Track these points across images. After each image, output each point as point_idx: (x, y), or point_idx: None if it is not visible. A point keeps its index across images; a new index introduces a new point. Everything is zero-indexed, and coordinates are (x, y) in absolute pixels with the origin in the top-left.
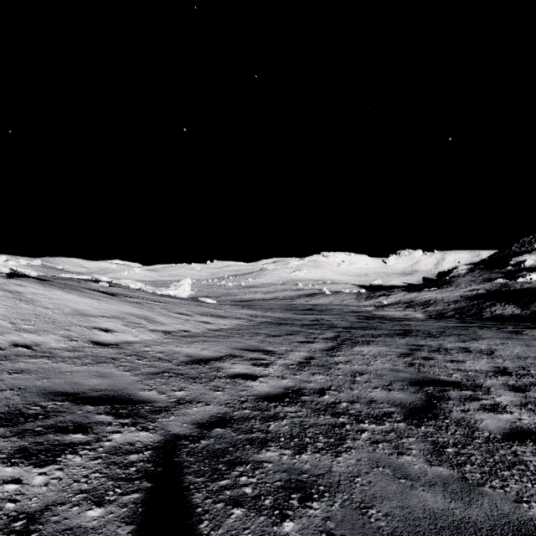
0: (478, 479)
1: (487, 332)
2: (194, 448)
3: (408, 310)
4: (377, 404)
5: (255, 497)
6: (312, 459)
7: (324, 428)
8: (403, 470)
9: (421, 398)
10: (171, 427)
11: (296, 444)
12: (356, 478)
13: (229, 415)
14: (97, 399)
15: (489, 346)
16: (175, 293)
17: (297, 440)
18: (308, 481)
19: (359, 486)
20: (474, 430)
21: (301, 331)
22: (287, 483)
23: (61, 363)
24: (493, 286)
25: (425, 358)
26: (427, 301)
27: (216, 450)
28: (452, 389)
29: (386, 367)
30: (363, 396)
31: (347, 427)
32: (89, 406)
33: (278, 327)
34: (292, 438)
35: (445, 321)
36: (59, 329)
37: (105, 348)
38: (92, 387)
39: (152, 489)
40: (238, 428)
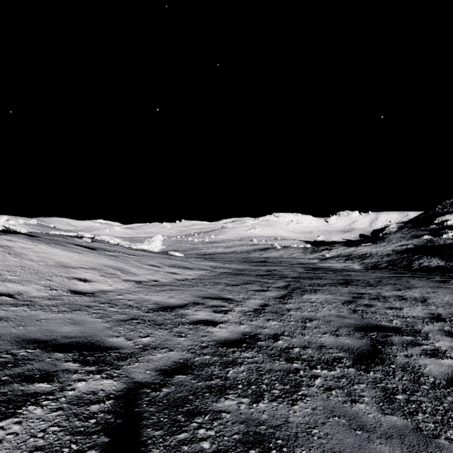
0: (432, 430)
1: (418, 281)
2: (155, 397)
3: (347, 262)
4: (327, 349)
5: (212, 452)
6: (269, 408)
7: (279, 374)
8: (358, 420)
9: (367, 343)
10: (134, 374)
11: (254, 391)
12: (313, 430)
13: (190, 361)
14: (67, 346)
15: (422, 294)
16: (148, 248)
17: (254, 387)
18: (266, 434)
19: (317, 439)
20: (419, 375)
21: (257, 280)
22: (245, 436)
23: (39, 311)
24: (420, 242)
25: (367, 305)
26: (364, 254)
27: (176, 399)
28: (394, 335)
29: (333, 313)
30: (314, 341)
31: (300, 373)
32: (58, 353)
33: (236, 277)
34: (250, 385)
35: (381, 271)
36: (42, 279)
37: (81, 297)
38: (64, 334)
39: (109, 445)
40: (198, 374)
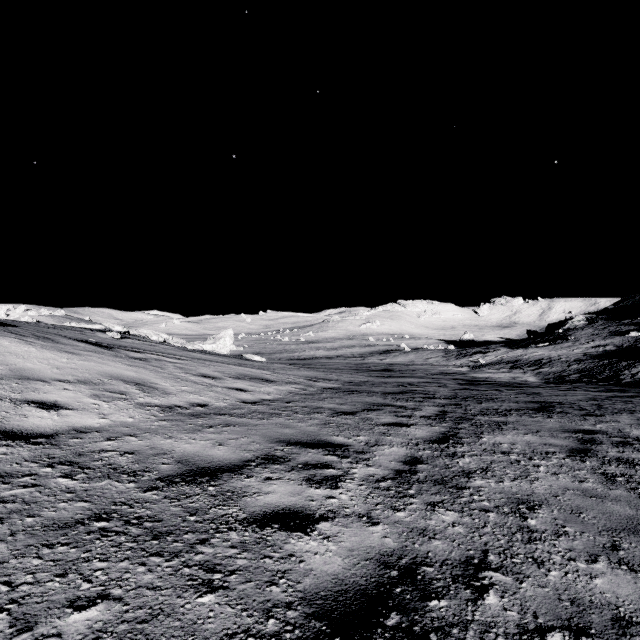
0: None
1: None
2: None
3: (514, 371)
4: None
5: None
6: None
7: None
8: None
9: None
10: None
11: None
12: None
13: None
14: None
15: None
16: (213, 348)
17: None
18: None
19: None
20: None
21: (386, 403)
22: None
23: None
24: (625, 342)
25: (621, 460)
26: (538, 360)
27: None
28: None
29: (567, 484)
30: (586, 597)
31: None
32: None
33: (349, 396)
34: None
35: (582, 387)
36: None
37: (14, 447)
38: None
39: None
40: None
